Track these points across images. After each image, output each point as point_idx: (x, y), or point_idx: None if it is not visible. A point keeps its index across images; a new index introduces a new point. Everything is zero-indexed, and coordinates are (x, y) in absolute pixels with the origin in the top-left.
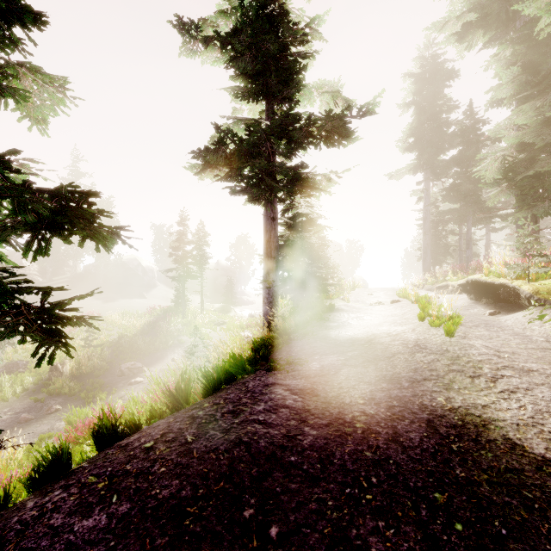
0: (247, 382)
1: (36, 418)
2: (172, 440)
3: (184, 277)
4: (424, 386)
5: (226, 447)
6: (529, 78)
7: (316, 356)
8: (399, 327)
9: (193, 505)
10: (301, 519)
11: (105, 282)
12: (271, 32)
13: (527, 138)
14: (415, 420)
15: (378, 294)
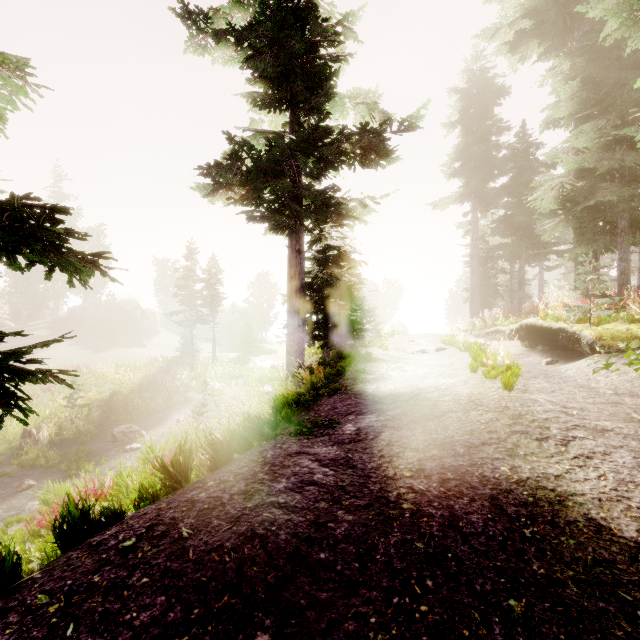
0: (265, 451)
1: (2, 498)
2: (161, 535)
3: (193, 322)
4: (484, 452)
5: (234, 543)
6: (590, 95)
7: (351, 417)
8: (448, 379)
9: (183, 634)
10: None
11: (95, 328)
12: (296, 28)
13: (587, 163)
14: (476, 497)
15: (420, 341)
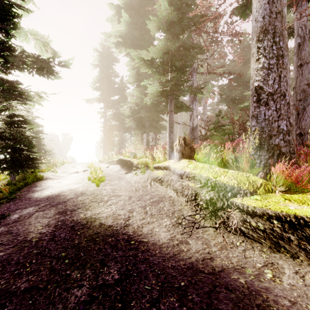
0: None
1: None
2: None
3: None
4: (77, 211)
5: None
6: (138, 78)
7: (18, 211)
8: (77, 185)
9: None
10: None
11: None
12: None
13: (138, 101)
14: (66, 228)
15: (78, 167)
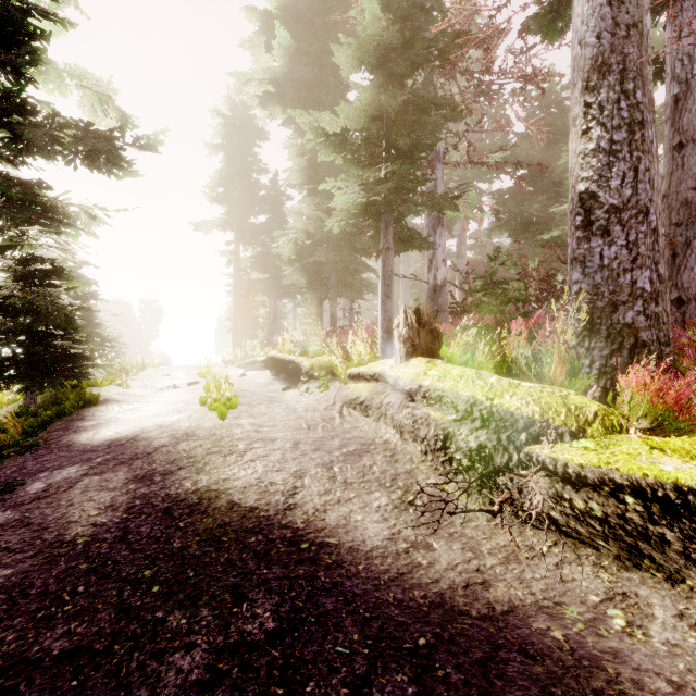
0: None
1: None
2: None
3: None
4: (177, 475)
5: None
6: (312, 175)
7: (43, 474)
8: (176, 416)
9: None
10: None
11: None
12: None
13: (311, 227)
14: (153, 513)
15: (178, 375)
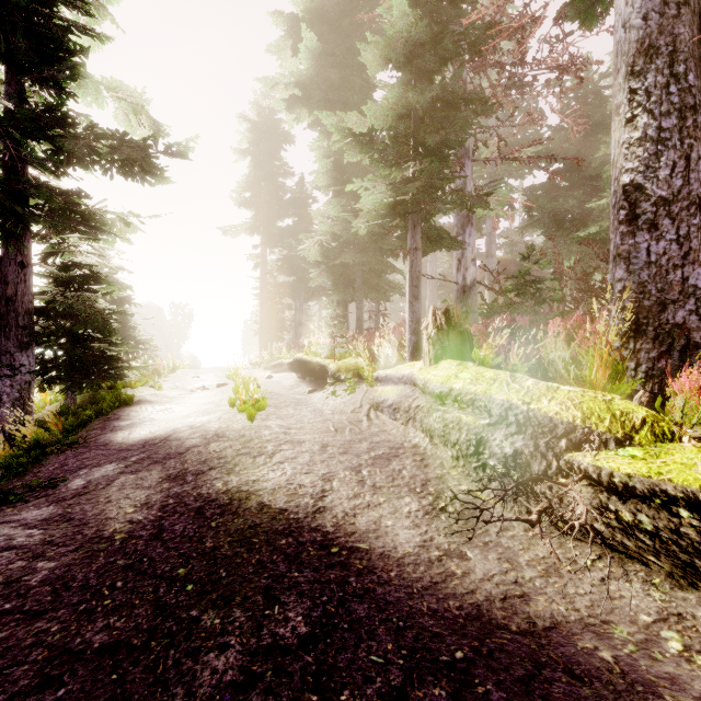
0: None
1: None
2: None
3: None
4: (208, 475)
5: None
6: (338, 176)
7: (83, 471)
8: (206, 417)
9: None
10: (6, 662)
11: None
12: None
13: (337, 229)
14: (186, 512)
15: (207, 377)
